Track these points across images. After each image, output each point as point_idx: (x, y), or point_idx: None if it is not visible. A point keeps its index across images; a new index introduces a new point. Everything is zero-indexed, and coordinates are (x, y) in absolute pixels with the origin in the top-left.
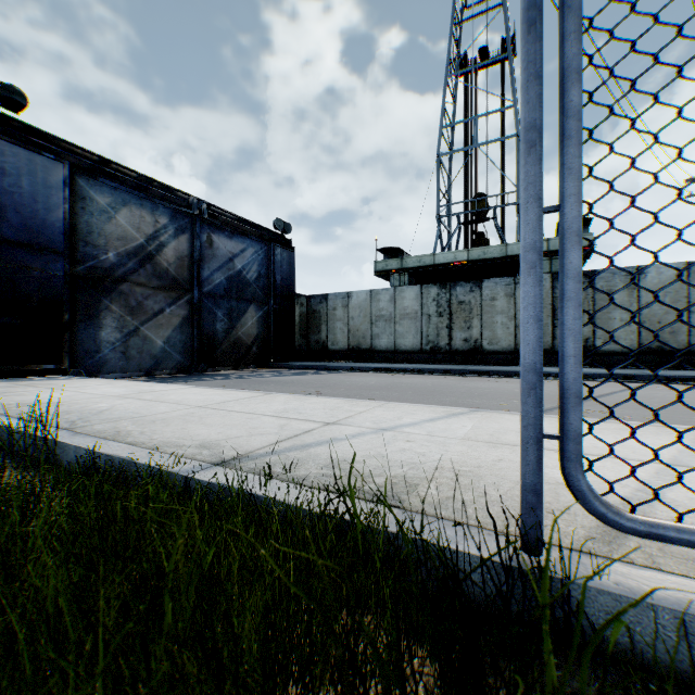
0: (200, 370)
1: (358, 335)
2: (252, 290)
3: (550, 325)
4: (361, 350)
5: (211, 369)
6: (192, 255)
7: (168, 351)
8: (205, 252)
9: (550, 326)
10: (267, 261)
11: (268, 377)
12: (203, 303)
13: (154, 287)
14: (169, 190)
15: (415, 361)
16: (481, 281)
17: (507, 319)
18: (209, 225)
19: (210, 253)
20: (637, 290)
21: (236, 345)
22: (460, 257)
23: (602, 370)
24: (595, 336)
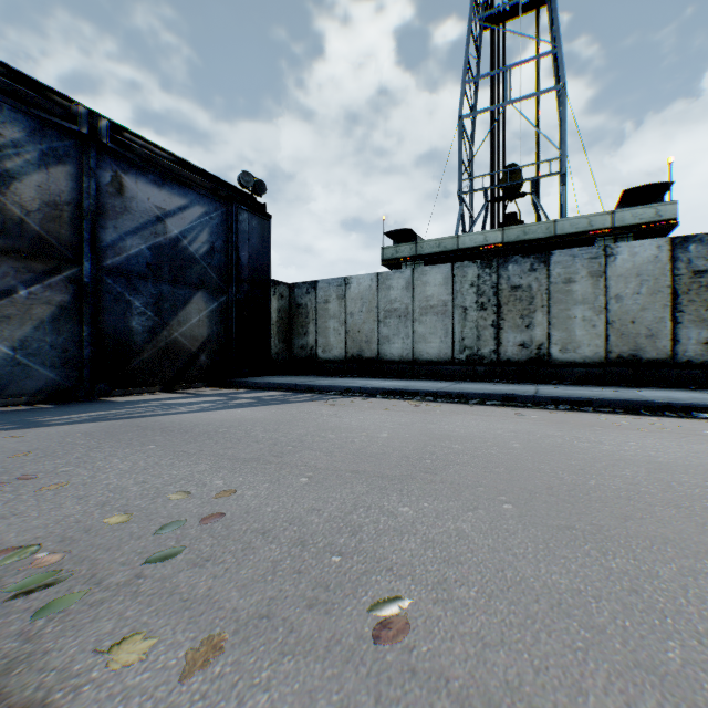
0: (96, 395)
1: (360, 337)
2: (199, 270)
3: (667, 320)
4: (363, 359)
5: (120, 392)
6: (81, 203)
7: (25, 363)
8: (109, 201)
9: (667, 322)
10: (226, 229)
11: (189, 412)
12: (104, 284)
13: None
14: (34, 88)
15: (443, 375)
16: (548, 254)
17: (592, 312)
18: (116, 158)
19: (118, 204)
20: None
21: (169, 353)
22: (493, 239)
23: None
24: None
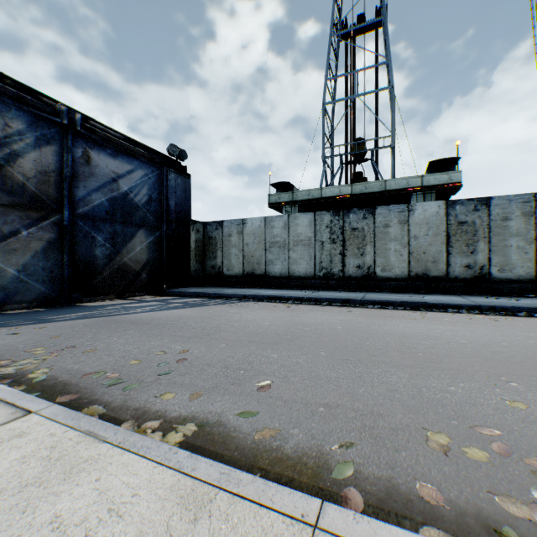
0: (72, 301)
1: (253, 260)
2: (141, 214)
3: (444, 252)
4: (255, 275)
5: (88, 299)
6: (62, 171)
7: (26, 280)
8: (81, 169)
9: (444, 253)
10: (159, 185)
11: (143, 312)
12: (78, 226)
13: (4, 204)
14: (31, 93)
15: (308, 286)
16: (374, 208)
17: (401, 246)
18: (85, 139)
19: (87, 171)
20: (535, 217)
21: (121, 272)
22: (345, 191)
23: (510, 301)
24: (491, 263)
